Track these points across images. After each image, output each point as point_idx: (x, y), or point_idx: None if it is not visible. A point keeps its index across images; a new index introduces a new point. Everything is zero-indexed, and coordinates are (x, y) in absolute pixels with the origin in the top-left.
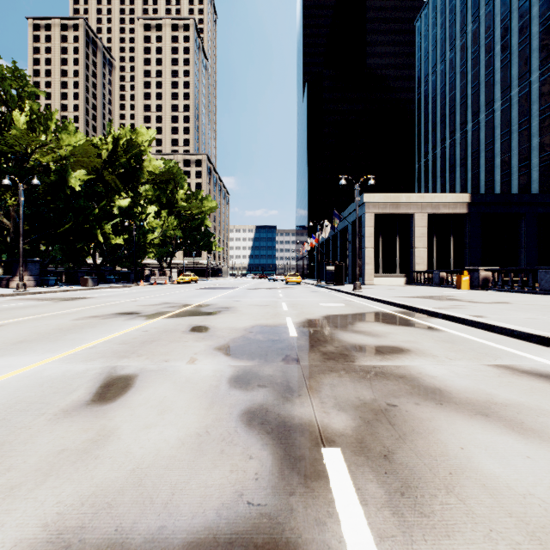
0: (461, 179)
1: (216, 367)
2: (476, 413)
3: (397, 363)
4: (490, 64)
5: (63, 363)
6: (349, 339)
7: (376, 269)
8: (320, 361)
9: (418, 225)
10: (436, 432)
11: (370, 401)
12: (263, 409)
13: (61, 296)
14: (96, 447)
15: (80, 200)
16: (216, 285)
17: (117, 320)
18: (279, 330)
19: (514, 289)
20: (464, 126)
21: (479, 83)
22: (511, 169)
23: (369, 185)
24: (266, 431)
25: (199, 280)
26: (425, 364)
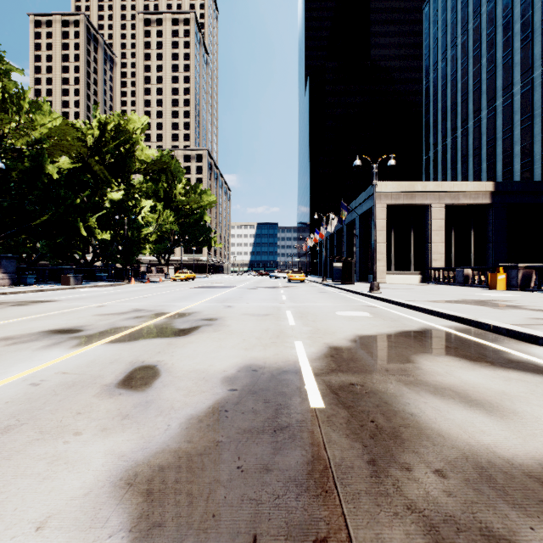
0: (474, 170)
1: None
2: None
3: None
4: (508, 45)
5: None
6: (445, 427)
7: (388, 266)
8: None
9: (435, 217)
10: None
11: None
12: None
13: (23, 298)
14: None
15: (60, 190)
16: (212, 283)
17: (24, 350)
18: (286, 382)
19: None
20: (478, 114)
21: (495, 67)
22: (533, 157)
23: (389, 166)
24: None
25: (198, 277)
26: None
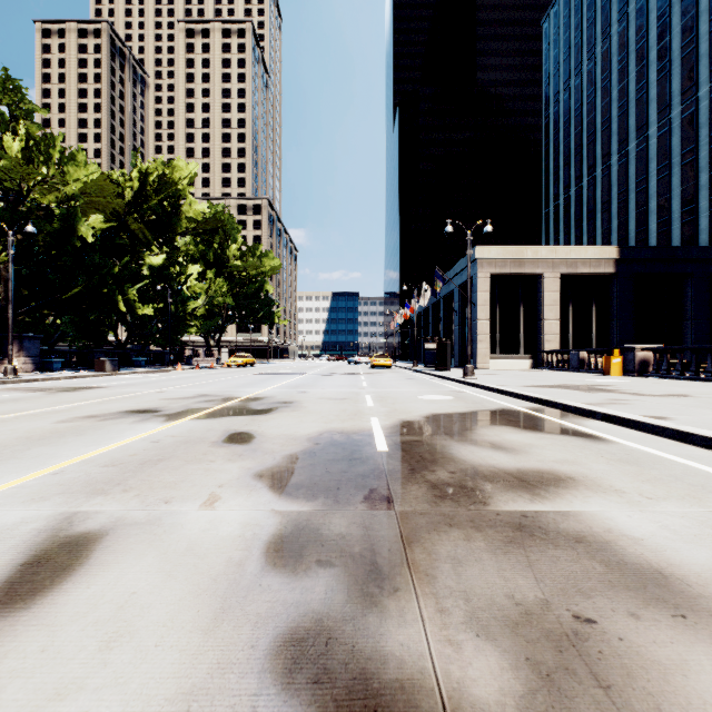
0: (603, 229)
1: (248, 515)
2: None
3: (561, 506)
4: (642, 76)
5: None
6: (470, 458)
7: (492, 348)
8: (428, 502)
9: (548, 289)
10: None
11: (538, 608)
12: (322, 632)
13: (63, 384)
14: None
15: (94, 255)
16: (278, 370)
17: (121, 423)
18: (361, 440)
19: (685, 375)
20: (607, 159)
21: (627, 102)
22: (671, 215)
23: (486, 232)
24: None
25: (258, 363)
26: (611, 510)
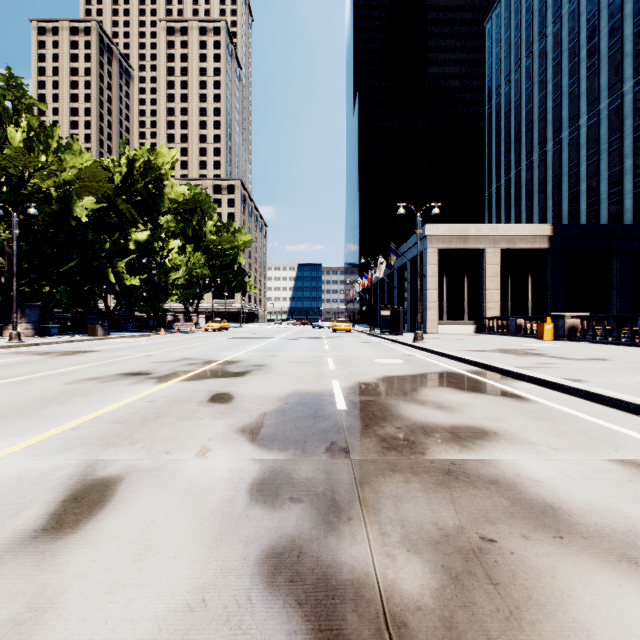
0: (539, 208)
1: (234, 463)
2: (619, 558)
3: (483, 456)
4: (574, 73)
5: (26, 455)
6: (414, 415)
7: (440, 315)
8: (377, 452)
9: (489, 263)
10: (568, 603)
11: (455, 532)
12: (295, 548)
13: (62, 348)
14: (16, 639)
15: (87, 233)
16: (250, 334)
17: (119, 385)
18: (323, 400)
19: (608, 340)
20: (543, 146)
21: (561, 95)
22: (600, 196)
23: (433, 214)
24: (297, 600)
25: (231, 327)
26: (522, 459)
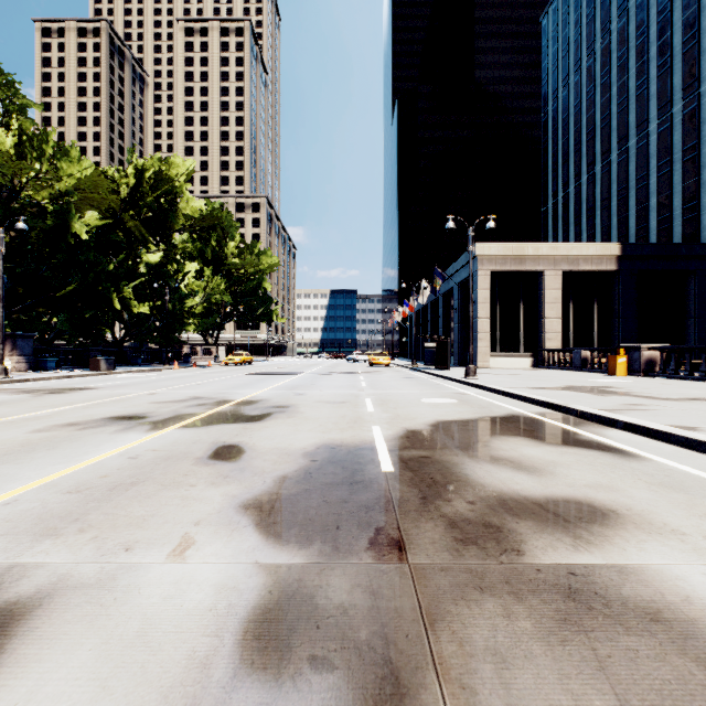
0: (602, 226)
1: (225, 572)
2: None
3: (614, 557)
4: (643, 72)
5: None
6: (489, 481)
7: (493, 346)
8: (448, 550)
9: (549, 287)
10: None
11: None
12: None
13: (54, 385)
14: None
15: (89, 253)
16: (275, 368)
17: (101, 433)
18: (362, 456)
19: (694, 375)
20: (607, 156)
21: (627, 98)
22: (673, 212)
23: (488, 229)
24: None
25: (256, 361)
26: (678, 563)
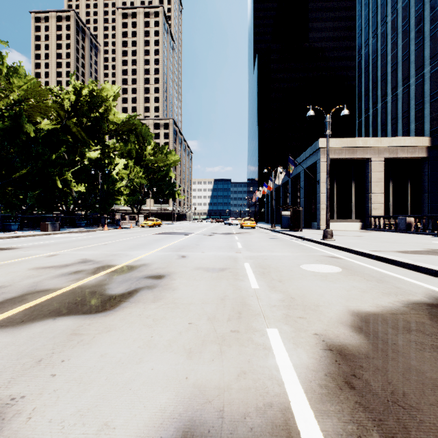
0: (403, 130)
1: None
2: None
3: None
4: (436, 19)
5: None
6: None
7: (331, 214)
8: None
9: (374, 170)
10: None
11: None
12: None
13: None
14: None
15: (39, 147)
16: (174, 230)
17: None
18: None
19: None
20: (407, 81)
21: (423, 39)
22: None
23: (343, 115)
24: None
25: (164, 224)
26: None
